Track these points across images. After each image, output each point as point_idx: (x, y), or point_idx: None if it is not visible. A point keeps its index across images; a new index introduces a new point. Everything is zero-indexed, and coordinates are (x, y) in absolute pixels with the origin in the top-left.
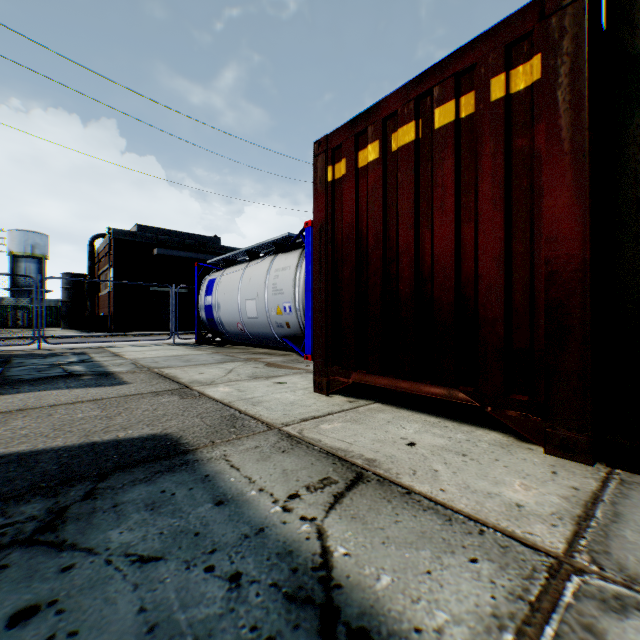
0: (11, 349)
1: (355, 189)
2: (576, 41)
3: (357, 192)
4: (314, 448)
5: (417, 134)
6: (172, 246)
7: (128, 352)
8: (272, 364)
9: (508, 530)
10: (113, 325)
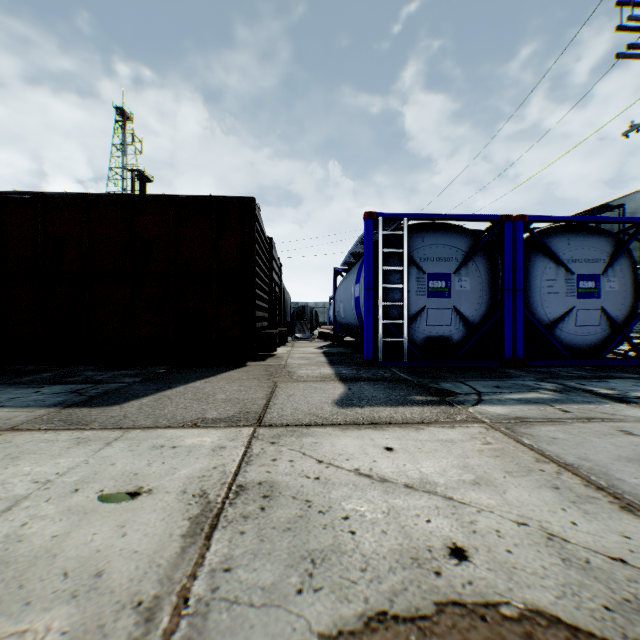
0: None
1: None
2: None
3: None
4: None
5: None
6: None
7: None
8: None
9: None
10: None
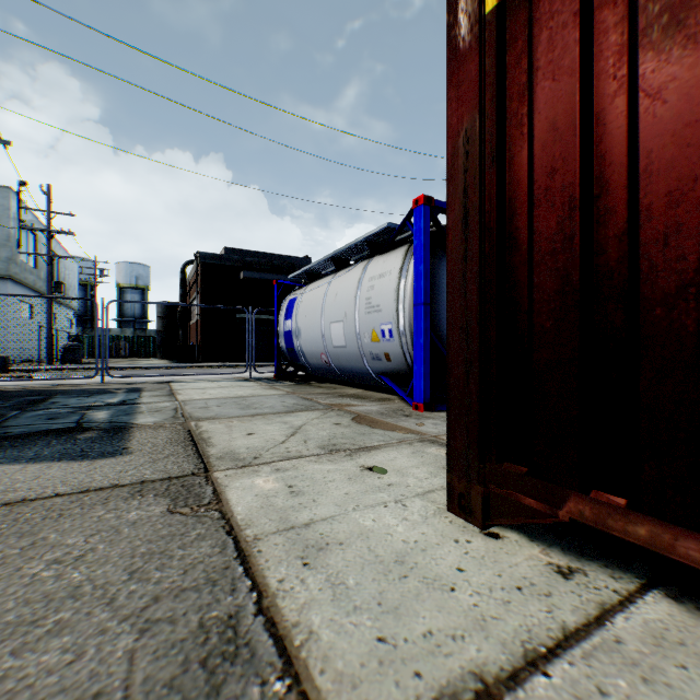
0: (75, 382)
1: None
2: None
3: None
4: None
5: None
6: (259, 269)
7: (188, 390)
8: (363, 418)
9: None
10: (200, 355)
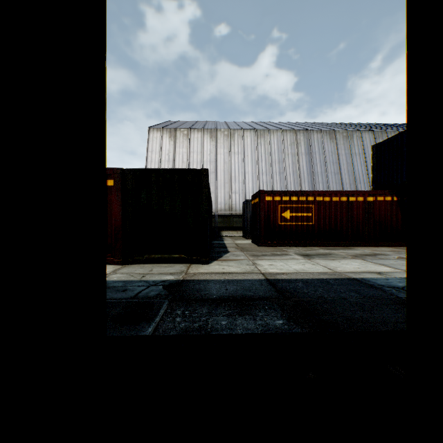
0: None
1: None
2: (120, 181)
3: None
4: None
5: None
6: None
7: None
8: None
9: None
10: None
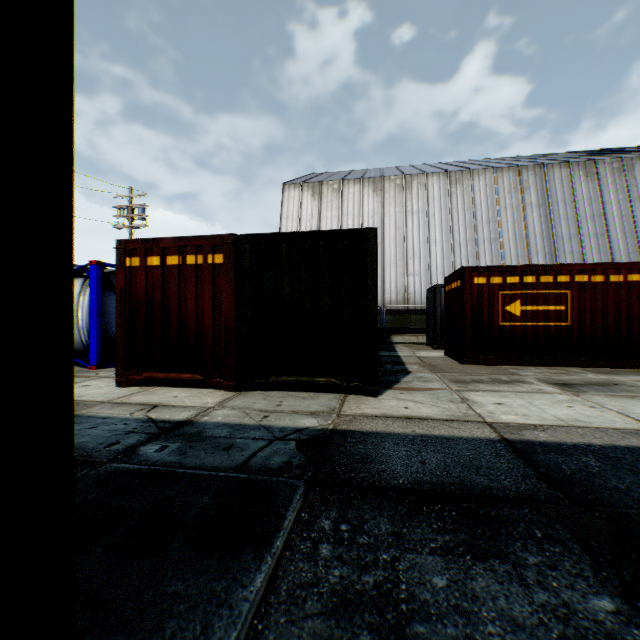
0: None
1: (146, 276)
2: (232, 256)
3: (147, 278)
4: (133, 404)
5: (180, 262)
6: None
7: None
8: None
9: (202, 406)
10: None
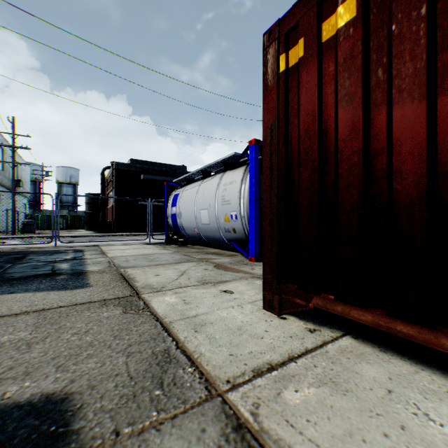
0: (38, 246)
1: (317, 70)
2: None
3: (320, 73)
4: None
5: None
6: (153, 173)
7: (112, 250)
8: (220, 266)
9: None
10: (114, 228)
